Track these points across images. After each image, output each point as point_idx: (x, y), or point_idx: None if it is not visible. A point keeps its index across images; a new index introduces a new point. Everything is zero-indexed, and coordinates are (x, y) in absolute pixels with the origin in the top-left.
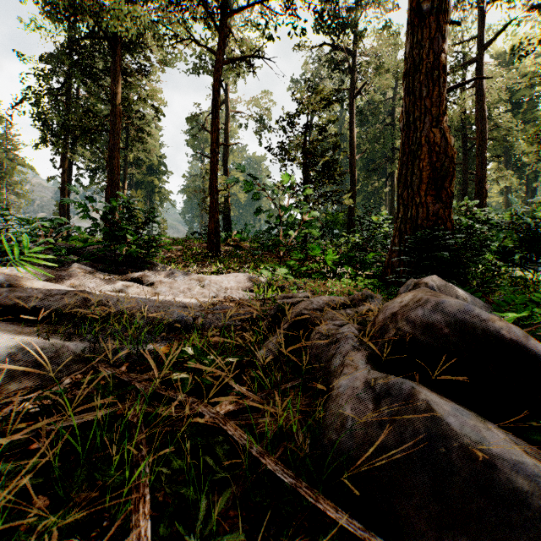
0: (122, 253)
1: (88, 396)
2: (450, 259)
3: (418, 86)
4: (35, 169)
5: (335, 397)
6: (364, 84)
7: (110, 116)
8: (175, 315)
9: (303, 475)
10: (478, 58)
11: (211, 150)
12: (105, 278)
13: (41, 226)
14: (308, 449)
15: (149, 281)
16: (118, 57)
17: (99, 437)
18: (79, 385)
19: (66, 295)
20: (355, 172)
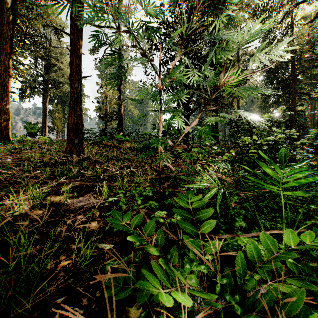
0: None
1: None
2: None
3: None
4: None
5: None
6: None
7: None
8: None
9: None
10: None
11: (71, 23)
12: None
13: None
14: None
15: None
16: None
17: None
18: None
19: None
20: None
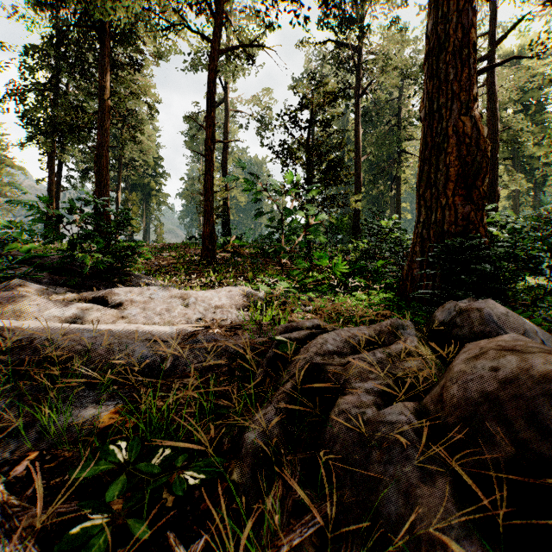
0: (89, 263)
1: None
2: (488, 273)
3: (443, 67)
4: (24, 170)
5: None
6: (370, 81)
7: (98, 111)
8: (136, 355)
9: None
10: (489, 55)
11: (206, 147)
12: (56, 298)
13: None
14: None
15: (116, 300)
16: (107, 48)
17: None
18: None
19: None
20: (360, 174)
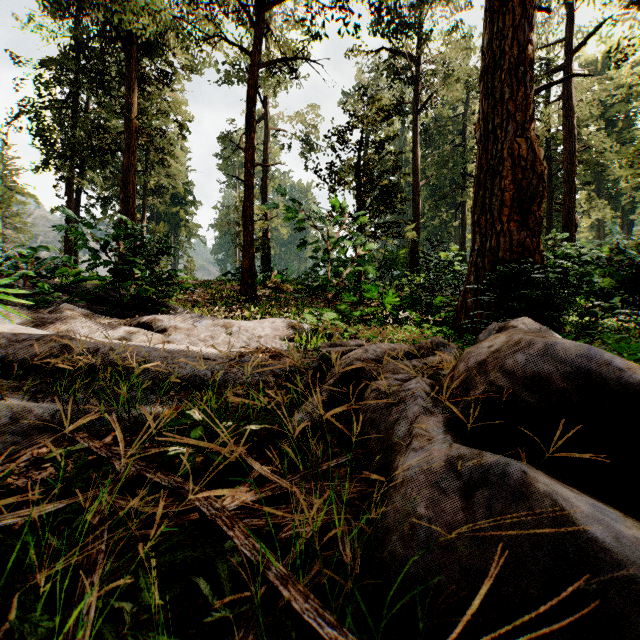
0: (129, 292)
1: (42, 480)
2: (540, 300)
3: (498, 86)
4: (37, 198)
5: (400, 485)
6: (430, 96)
7: (124, 132)
8: (188, 369)
9: (349, 618)
10: (565, 65)
11: (245, 171)
12: (103, 322)
13: (20, 255)
14: (360, 567)
15: (160, 326)
16: (134, 60)
17: (33, 549)
18: (41, 462)
19: (39, 341)
20: (419, 201)
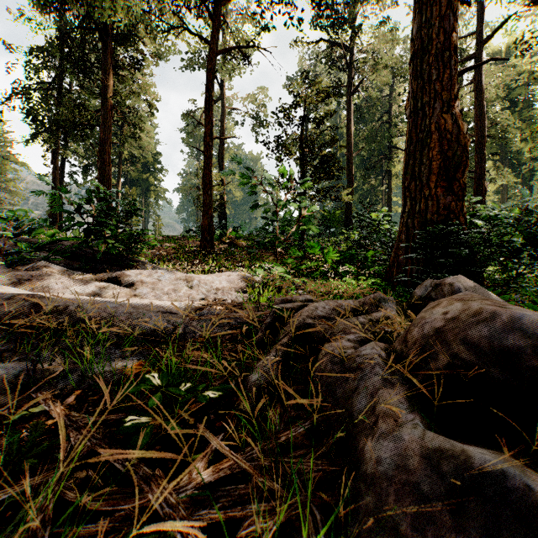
0: (101, 249)
1: None
2: (466, 257)
3: (426, 69)
4: (28, 166)
5: (371, 481)
6: (362, 80)
7: (101, 109)
8: (152, 323)
9: None
10: (476, 54)
11: (205, 143)
12: (76, 278)
13: (0, 217)
14: None
15: (128, 281)
16: (110, 49)
17: None
18: (1, 428)
19: (10, 300)
20: (352, 169)
